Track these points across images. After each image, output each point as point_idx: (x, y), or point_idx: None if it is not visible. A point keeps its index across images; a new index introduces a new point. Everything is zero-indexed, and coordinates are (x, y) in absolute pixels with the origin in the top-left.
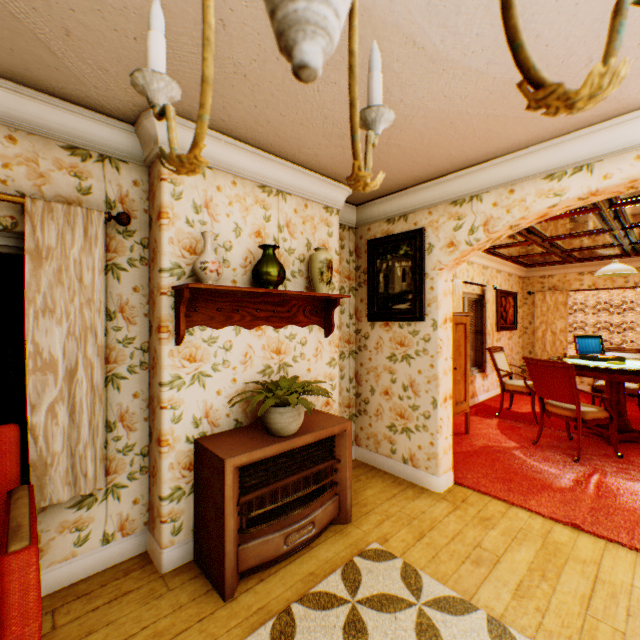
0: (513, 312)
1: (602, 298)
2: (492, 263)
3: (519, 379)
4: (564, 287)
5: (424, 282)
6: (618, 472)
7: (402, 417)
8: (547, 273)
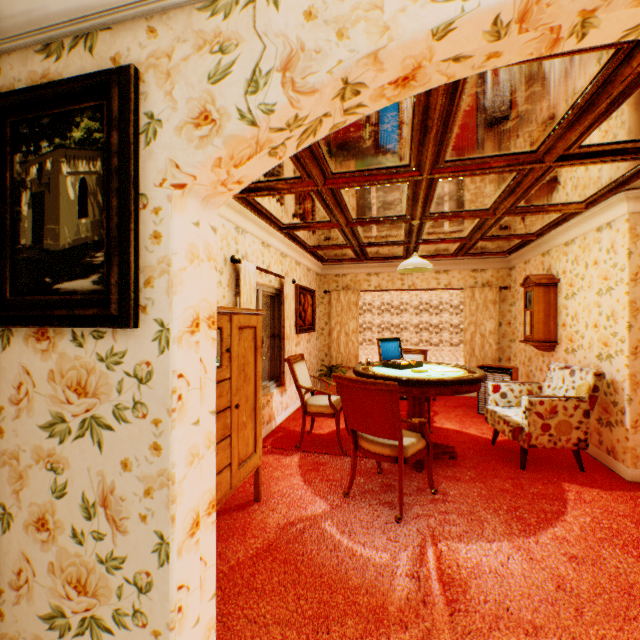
0: (312, 312)
1: (385, 299)
2: (292, 251)
3: (317, 384)
4: (356, 287)
5: (137, 218)
6: (444, 524)
7: (82, 590)
8: (342, 272)
